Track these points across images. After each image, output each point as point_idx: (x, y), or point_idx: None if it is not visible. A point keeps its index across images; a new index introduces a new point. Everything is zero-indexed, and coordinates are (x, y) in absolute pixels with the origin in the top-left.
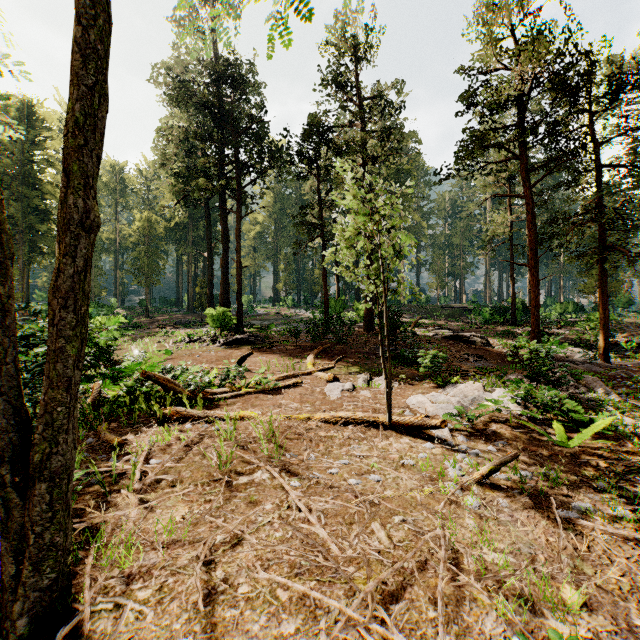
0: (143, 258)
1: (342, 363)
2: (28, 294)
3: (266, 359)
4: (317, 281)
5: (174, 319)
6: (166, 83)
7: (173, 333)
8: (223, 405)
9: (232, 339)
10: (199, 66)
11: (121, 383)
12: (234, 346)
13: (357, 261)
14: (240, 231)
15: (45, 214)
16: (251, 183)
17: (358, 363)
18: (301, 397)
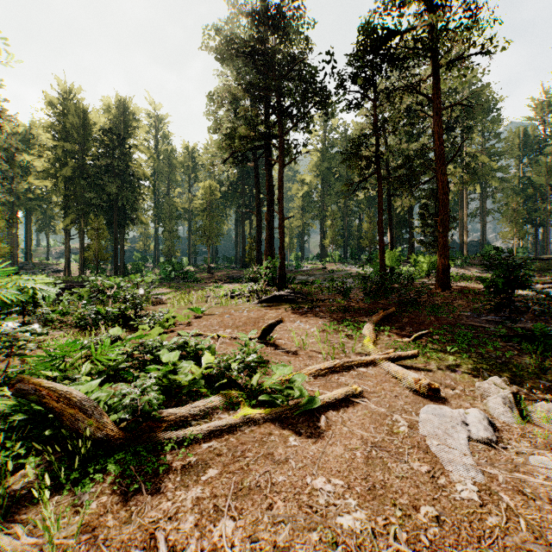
0: (205, 221)
1: (423, 342)
2: (123, 255)
3: (304, 326)
4: (365, 235)
5: (229, 274)
6: (215, 48)
7: (221, 288)
8: (173, 474)
9: (270, 296)
10: (248, 33)
11: (85, 364)
12: (272, 304)
13: (410, 211)
14: (282, 180)
15: (133, 189)
16: (294, 129)
17: (455, 345)
18: (367, 459)
